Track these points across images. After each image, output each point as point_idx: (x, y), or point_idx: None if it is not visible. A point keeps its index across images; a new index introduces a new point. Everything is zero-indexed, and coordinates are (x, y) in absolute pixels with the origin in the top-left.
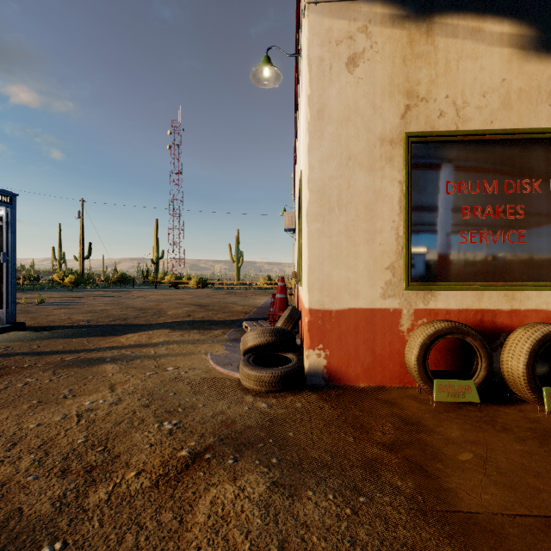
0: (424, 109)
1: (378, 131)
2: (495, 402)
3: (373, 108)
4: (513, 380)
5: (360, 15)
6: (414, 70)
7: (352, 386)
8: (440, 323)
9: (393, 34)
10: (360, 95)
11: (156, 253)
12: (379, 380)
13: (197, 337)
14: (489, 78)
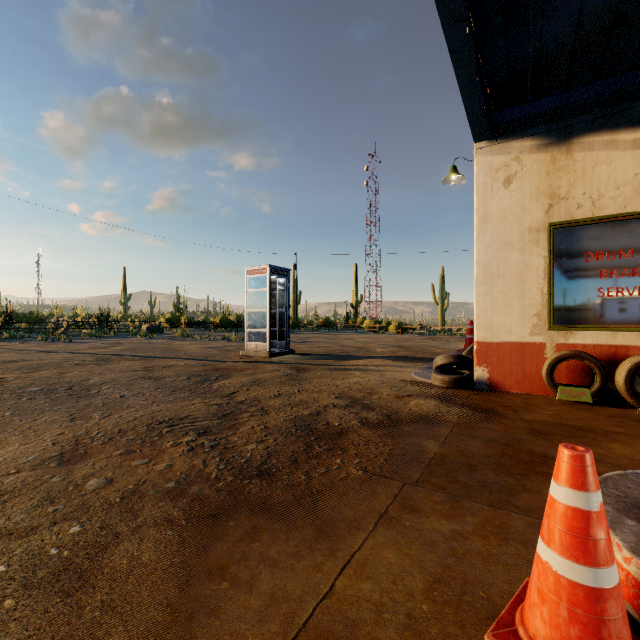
0: (564, 205)
1: (527, 224)
2: (611, 406)
3: (523, 209)
4: (619, 390)
5: (513, 149)
6: (556, 179)
7: (507, 392)
8: (565, 351)
9: (539, 158)
10: (513, 202)
11: (355, 298)
12: (528, 389)
13: (403, 364)
14: (622, 175)
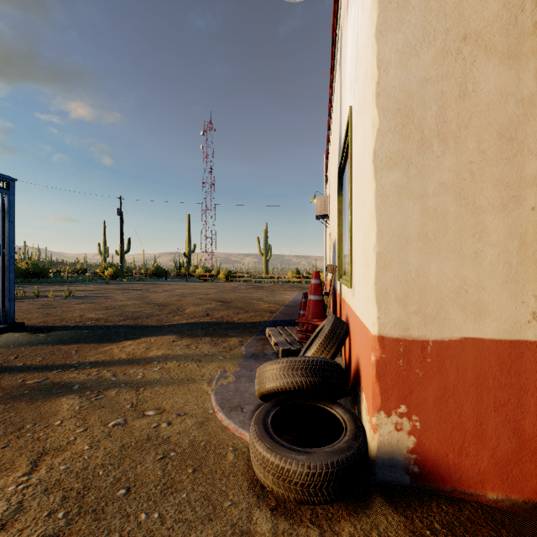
0: None
1: None
2: None
3: None
4: None
5: None
6: None
7: (470, 495)
8: None
9: None
10: None
11: (188, 247)
12: (531, 488)
13: (206, 350)
14: None
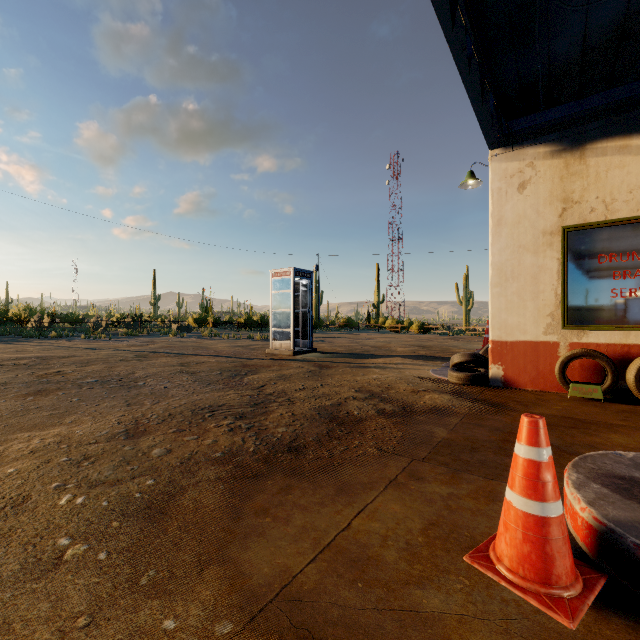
0: (577, 209)
1: (541, 227)
2: (622, 403)
3: (537, 213)
4: (630, 387)
5: (527, 156)
6: (569, 184)
7: (521, 389)
8: (577, 349)
9: (553, 163)
10: (527, 206)
11: (377, 298)
12: (541, 387)
13: (422, 363)
14: (635, 179)
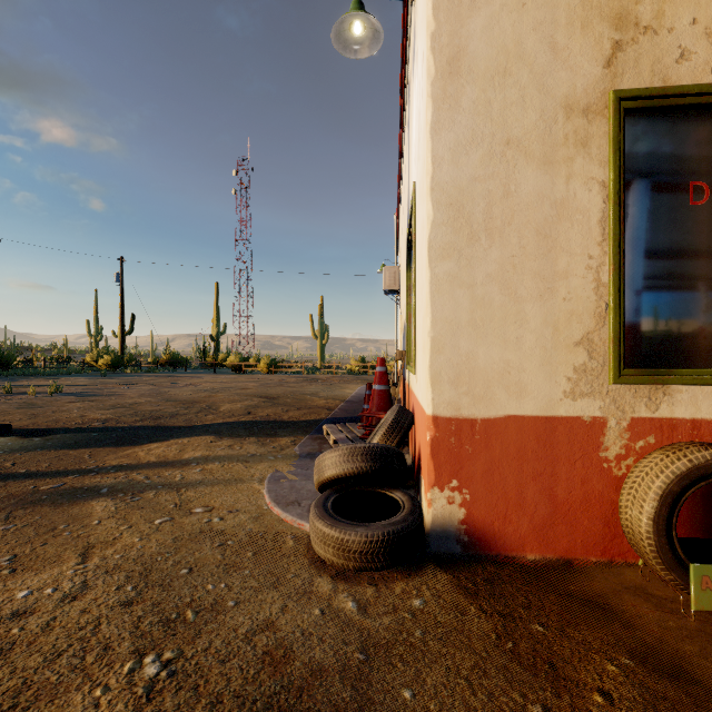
0: (648, 48)
1: (561, 91)
2: None
3: (551, 49)
4: None
5: None
6: None
7: (512, 558)
8: (699, 450)
9: None
10: (527, 27)
11: (216, 327)
12: (562, 547)
13: (252, 451)
14: None
